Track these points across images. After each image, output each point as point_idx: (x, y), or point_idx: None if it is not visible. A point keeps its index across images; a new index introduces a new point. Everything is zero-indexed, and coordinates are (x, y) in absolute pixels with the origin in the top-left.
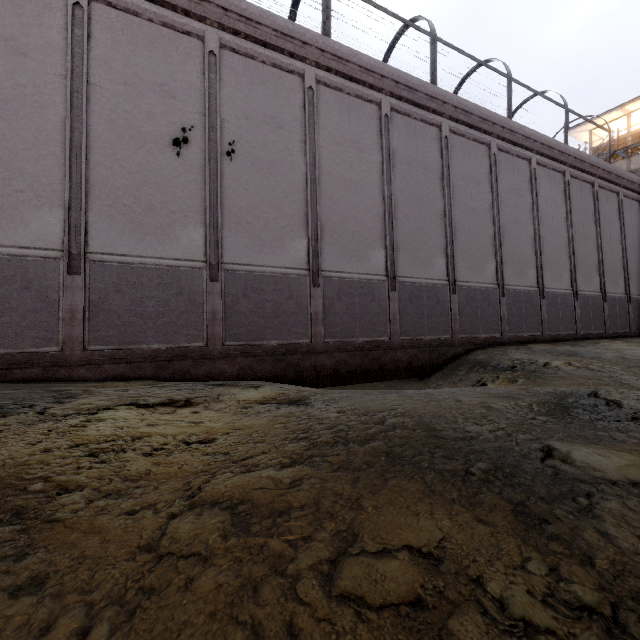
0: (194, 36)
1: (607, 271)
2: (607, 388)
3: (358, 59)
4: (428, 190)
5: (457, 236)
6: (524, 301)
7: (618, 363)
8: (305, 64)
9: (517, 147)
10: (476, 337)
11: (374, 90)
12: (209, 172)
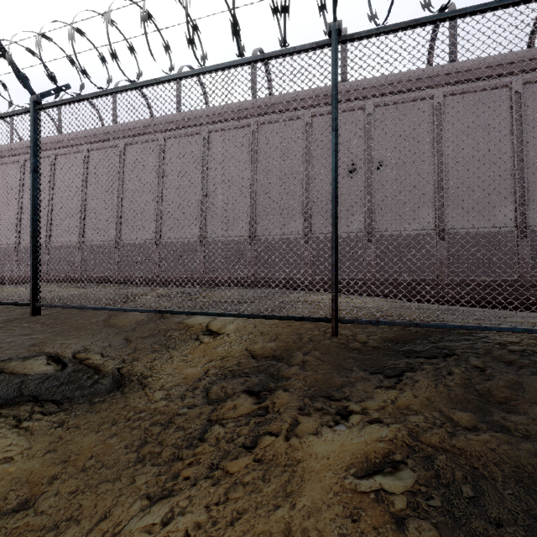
0: (359, 109)
1: None
2: None
3: (483, 63)
4: None
5: None
6: None
7: None
8: (434, 89)
9: None
10: None
11: (503, 77)
12: (367, 182)
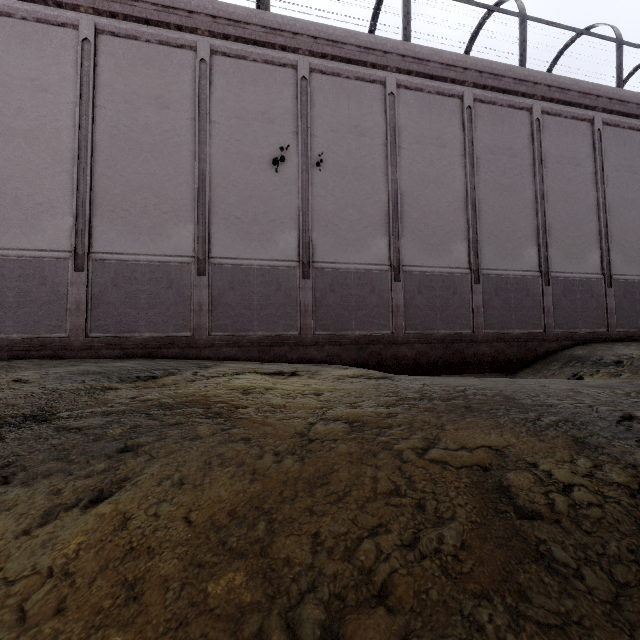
0: (289, 66)
1: None
2: None
3: (439, 57)
4: (516, 178)
5: (551, 224)
6: (639, 292)
7: None
8: (386, 72)
9: (629, 118)
10: (575, 332)
11: (456, 84)
12: (301, 183)
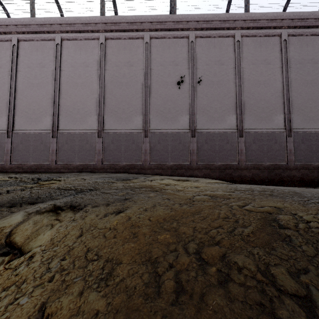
0: (185, 37)
1: None
2: None
3: (266, 16)
4: (317, 75)
5: None
6: None
7: None
8: (235, 30)
9: None
10: None
11: (276, 29)
12: (191, 92)
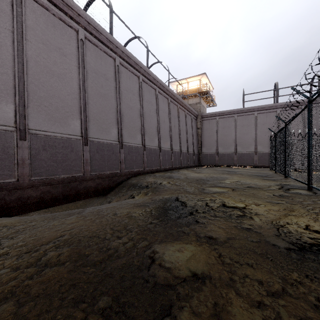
0: None
1: (182, 142)
2: (182, 194)
3: None
4: (108, 91)
5: (123, 119)
6: (153, 153)
7: (185, 181)
8: None
9: (151, 82)
10: (133, 171)
11: (73, 21)
12: None
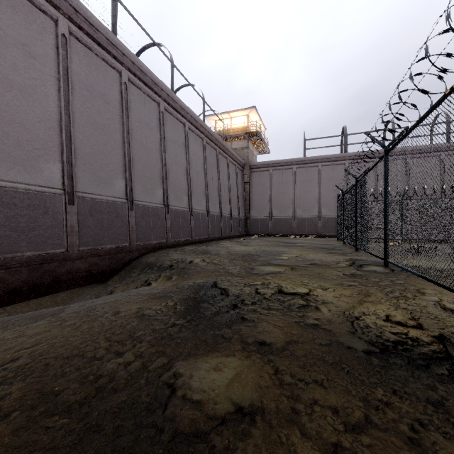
0: None
1: (223, 201)
2: (222, 278)
3: None
4: (109, 121)
5: (135, 165)
6: (181, 217)
7: (227, 257)
8: None
9: (177, 113)
10: (149, 243)
11: (49, 3)
12: None
